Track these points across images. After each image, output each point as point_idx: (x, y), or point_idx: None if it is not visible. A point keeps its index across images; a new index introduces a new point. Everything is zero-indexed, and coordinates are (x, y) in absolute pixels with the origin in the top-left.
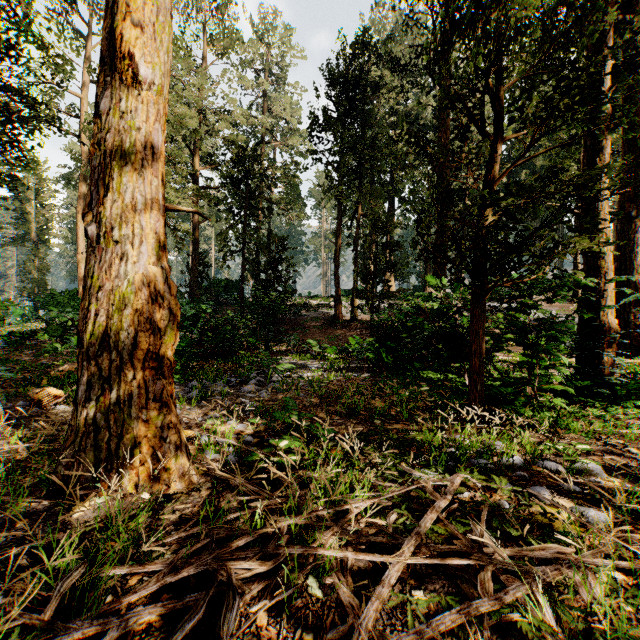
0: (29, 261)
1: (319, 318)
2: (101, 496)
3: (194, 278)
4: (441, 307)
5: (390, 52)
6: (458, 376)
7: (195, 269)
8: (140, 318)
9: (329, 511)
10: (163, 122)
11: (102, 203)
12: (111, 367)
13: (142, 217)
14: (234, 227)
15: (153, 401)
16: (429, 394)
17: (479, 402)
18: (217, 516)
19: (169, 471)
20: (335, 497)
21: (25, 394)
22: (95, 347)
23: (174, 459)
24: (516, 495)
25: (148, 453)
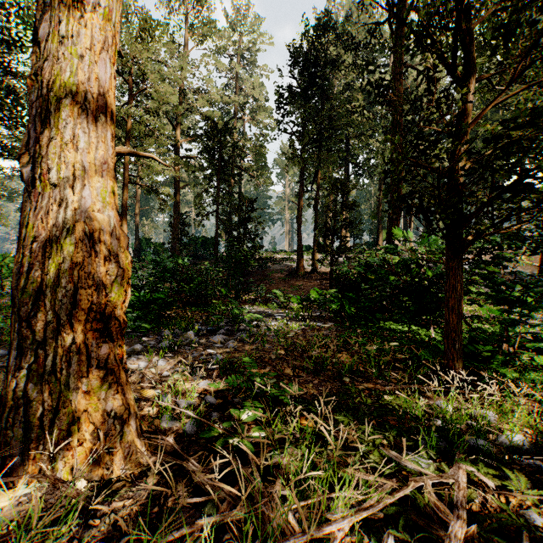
0: None
1: (283, 270)
2: (30, 483)
3: (175, 235)
4: (406, 260)
5: (347, 32)
6: (420, 327)
7: (176, 228)
8: (80, 273)
9: (303, 539)
10: (112, 53)
11: (39, 141)
12: (46, 330)
13: (84, 157)
14: (209, 191)
15: (96, 368)
16: (397, 348)
17: (458, 362)
18: (153, 539)
19: (112, 451)
20: (309, 501)
21: (9, 342)
22: (28, 306)
23: (119, 436)
24: (540, 500)
25: (88, 430)
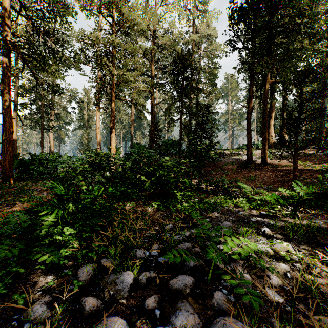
0: (83, 136)
1: (234, 162)
2: None
3: (152, 138)
4: None
5: None
6: None
7: (152, 133)
8: None
9: None
10: None
11: None
12: None
13: None
14: (175, 103)
15: None
16: None
17: None
18: None
19: None
20: None
21: None
22: None
23: None
24: None
25: None
